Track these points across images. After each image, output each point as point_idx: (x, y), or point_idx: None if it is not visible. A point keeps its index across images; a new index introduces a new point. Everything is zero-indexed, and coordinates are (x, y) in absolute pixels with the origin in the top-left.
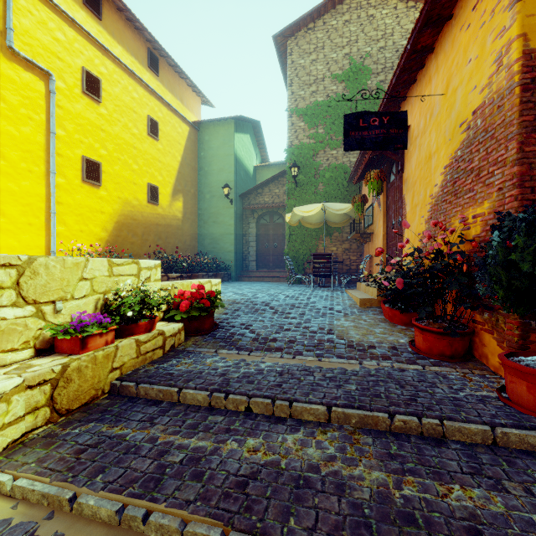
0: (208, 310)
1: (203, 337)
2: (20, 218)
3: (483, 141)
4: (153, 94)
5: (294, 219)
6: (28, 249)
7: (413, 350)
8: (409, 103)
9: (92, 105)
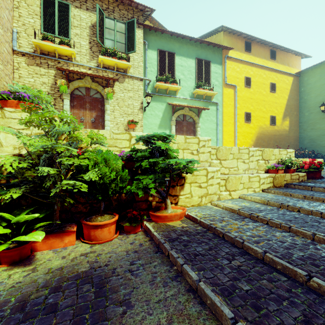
0: (318, 169)
1: (316, 180)
2: (227, 139)
3: None
4: (272, 70)
5: None
6: None
7: None
8: None
9: (247, 90)
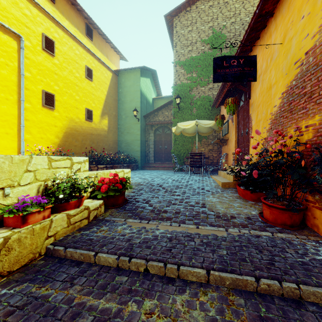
0: (121, 191)
1: (117, 209)
2: (0, 129)
3: (314, 72)
4: (89, 52)
5: (177, 131)
6: (6, 150)
7: (262, 220)
8: (255, 53)
9: (49, 57)
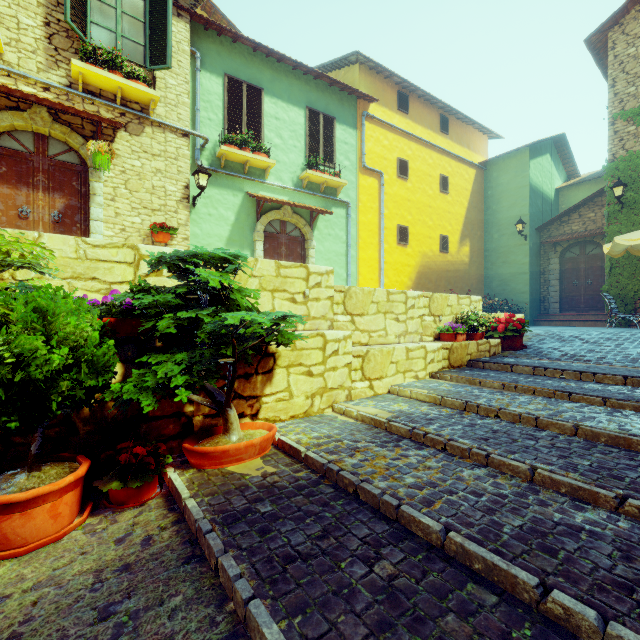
0: (519, 332)
1: (516, 351)
2: (367, 276)
3: None
4: (444, 153)
5: (616, 249)
6: None
7: None
8: None
9: (402, 183)
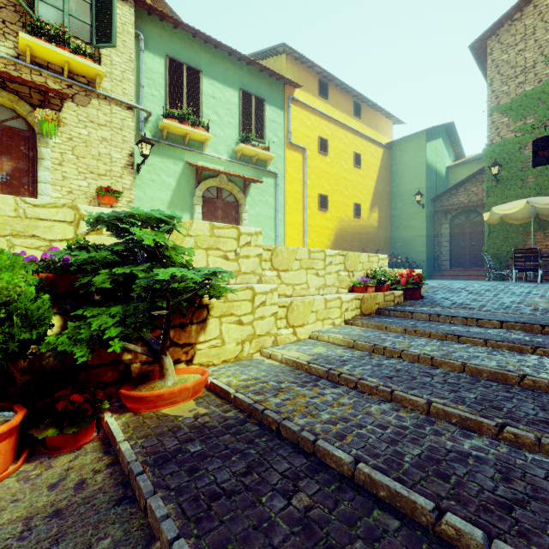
0: (418, 285)
1: (415, 301)
2: (293, 236)
3: None
4: (357, 134)
5: (494, 217)
6: None
7: None
8: None
9: (323, 158)
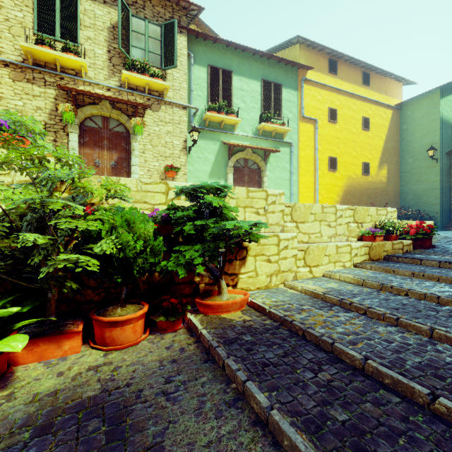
0: (428, 235)
1: (425, 250)
2: (305, 194)
3: None
4: (365, 100)
5: None
6: None
7: None
8: None
9: (332, 126)
